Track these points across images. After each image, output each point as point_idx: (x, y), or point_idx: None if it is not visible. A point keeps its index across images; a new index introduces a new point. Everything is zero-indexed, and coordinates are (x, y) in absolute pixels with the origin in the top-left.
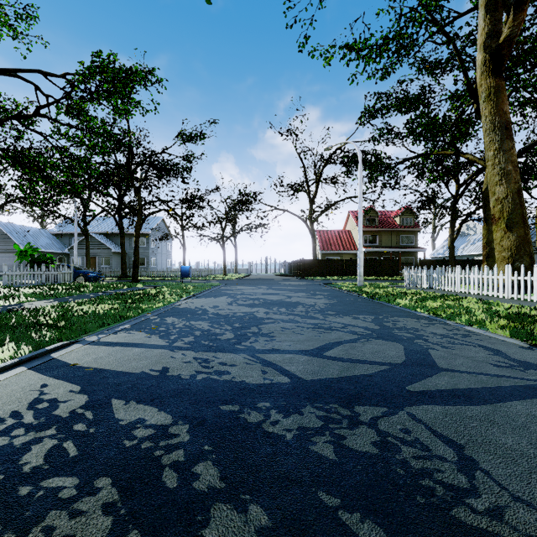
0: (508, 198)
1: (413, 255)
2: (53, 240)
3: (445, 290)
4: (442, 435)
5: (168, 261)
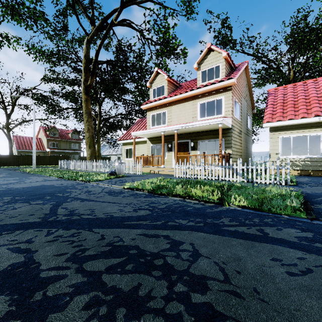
0: (89, 137)
1: (78, 154)
2: None
3: (71, 169)
4: (8, 186)
5: None
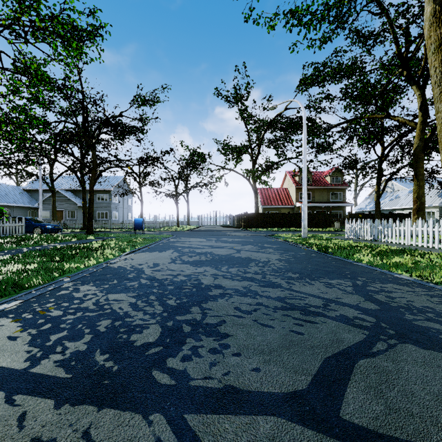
0: None
1: (341, 209)
2: (24, 196)
3: (392, 243)
4: None
5: (129, 214)
